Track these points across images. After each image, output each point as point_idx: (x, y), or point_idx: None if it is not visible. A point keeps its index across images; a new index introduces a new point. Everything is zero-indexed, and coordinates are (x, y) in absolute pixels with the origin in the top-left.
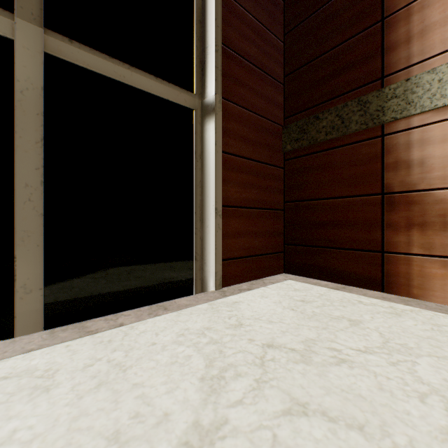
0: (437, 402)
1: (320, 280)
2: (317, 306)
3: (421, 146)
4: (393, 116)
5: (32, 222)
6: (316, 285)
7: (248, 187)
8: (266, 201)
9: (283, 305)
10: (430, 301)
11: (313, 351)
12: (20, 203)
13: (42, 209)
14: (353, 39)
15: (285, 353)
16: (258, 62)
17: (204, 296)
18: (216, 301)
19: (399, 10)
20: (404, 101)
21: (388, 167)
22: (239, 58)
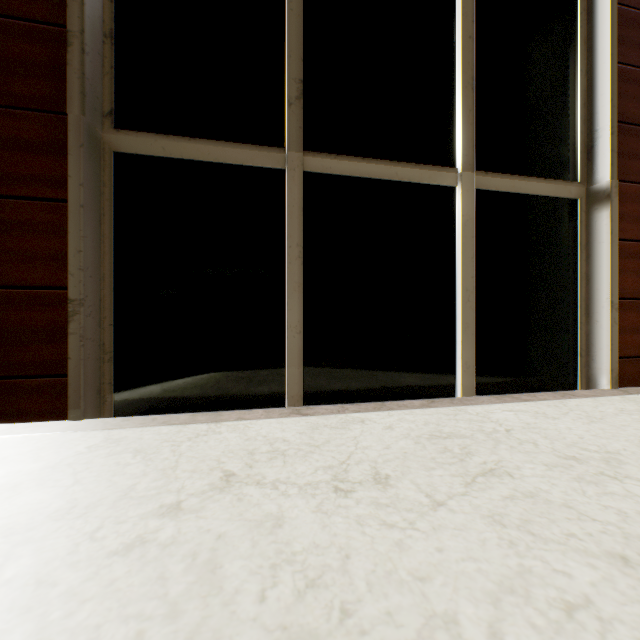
0: None
1: None
2: None
3: None
4: None
5: (469, 317)
6: None
7: None
8: None
9: None
10: None
11: None
12: (463, 303)
13: (474, 307)
14: None
15: None
16: None
17: (602, 391)
18: (625, 396)
19: None
20: None
21: None
22: (635, 129)
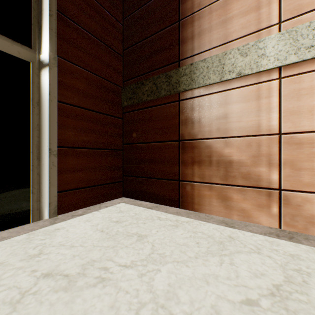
0: (148, 311)
1: (145, 201)
2: (124, 226)
3: (199, 110)
4: (184, 88)
5: None
6: (138, 206)
7: (88, 131)
8: (106, 143)
9: (98, 227)
10: (203, 212)
11: (85, 273)
12: None
13: None
14: (163, 31)
15: (55, 281)
16: (98, 34)
17: (31, 226)
18: (39, 230)
19: (188, 16)
20: (190, 78)
21: (182, 122)
22: (77, 27)
